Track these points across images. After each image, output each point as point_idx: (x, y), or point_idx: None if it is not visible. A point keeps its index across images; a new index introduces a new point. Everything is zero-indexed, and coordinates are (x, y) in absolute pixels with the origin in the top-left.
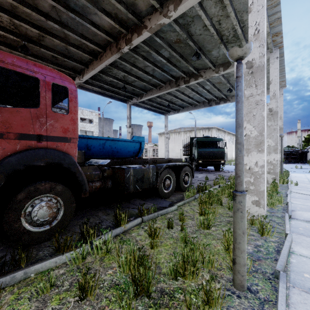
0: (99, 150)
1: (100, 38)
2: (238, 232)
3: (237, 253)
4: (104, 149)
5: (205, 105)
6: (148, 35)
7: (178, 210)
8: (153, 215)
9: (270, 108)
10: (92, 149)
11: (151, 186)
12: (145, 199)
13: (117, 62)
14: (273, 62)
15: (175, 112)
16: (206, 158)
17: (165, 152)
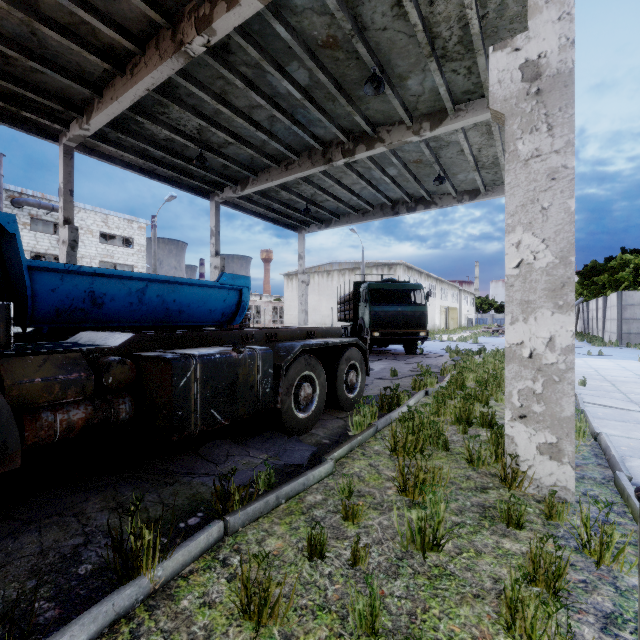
0: (129, 307)
1: (128, 13)
2: None
3: None
4: (144, 306)
5: (386, 213)
6: (255, 6)
7: (336, 474)
8: (264, 505)
9: None
10: (107, 305)
11: (259, 407)
12: (245, 440)
13: (180, 89)
14: None
15: (321, 226)
16: (388, 327)
17: (300, 314)
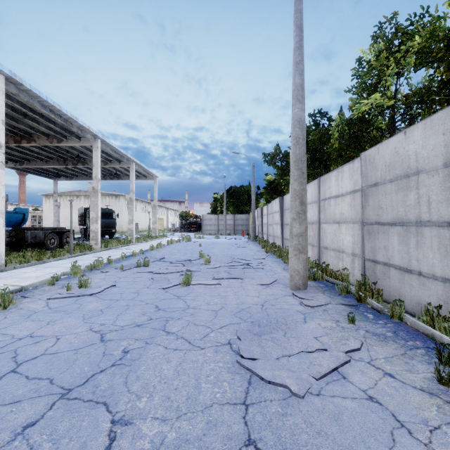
0: None
1: None
2: (70, 243)
3: (70, 247)
4: None
5: (101, 178)
6: (37, 145)
7: None
8: None
9: (130, 197)
10: None
11: (41, 241)
12: None
13: None
14: (132, 170)
15: (68, 179)
16: None
17: (55, 222)
